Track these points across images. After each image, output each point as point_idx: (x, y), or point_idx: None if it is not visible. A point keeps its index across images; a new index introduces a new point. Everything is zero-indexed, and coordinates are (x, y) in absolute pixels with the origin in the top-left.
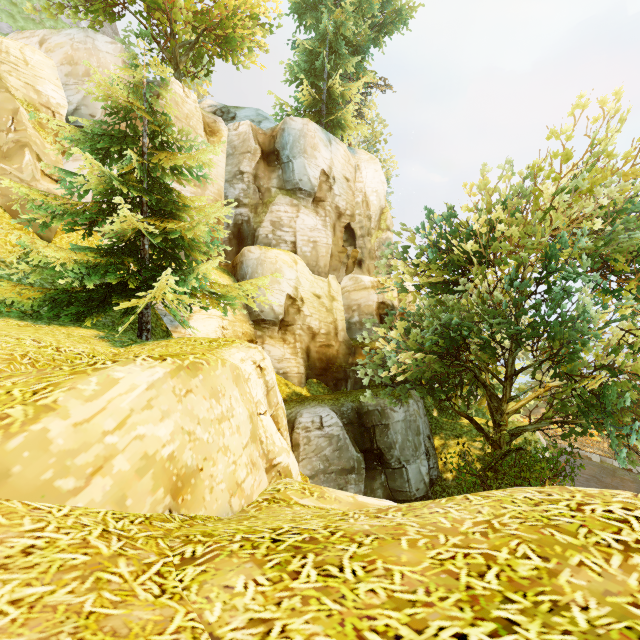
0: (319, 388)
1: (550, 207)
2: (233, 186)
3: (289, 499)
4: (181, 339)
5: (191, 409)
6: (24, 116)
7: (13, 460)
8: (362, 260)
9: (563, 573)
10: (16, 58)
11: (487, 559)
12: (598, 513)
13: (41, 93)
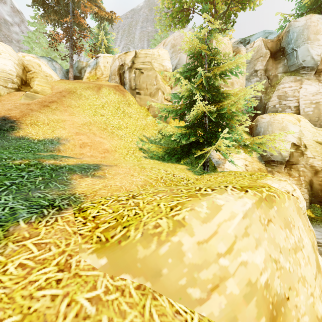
0: None
1: None
2: (250, 81)
3: None
4: (230, 172)
5: (273, 237)
6: (158, 77)
7: (162, 263)
8: None
9: None
10: (156, 55)
11: None
12: None
13: (164, 66)
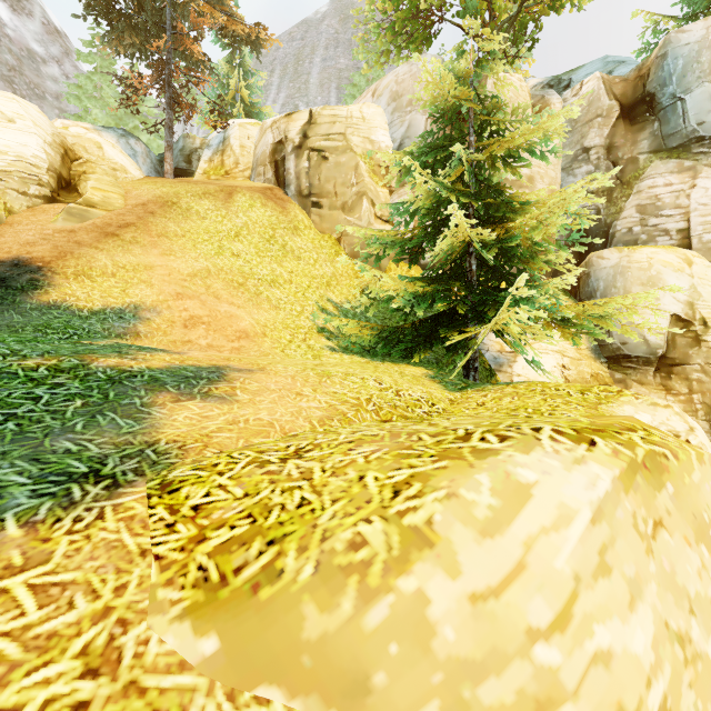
0: None
1: None
2: (572, 173)
3: None
4: (532, 385)
5: (669, 570)
6: (362, 168)
7: (373, 656)
8: None
9: None
10: (357, 119)
11: None
12: None
13: (374, 142)
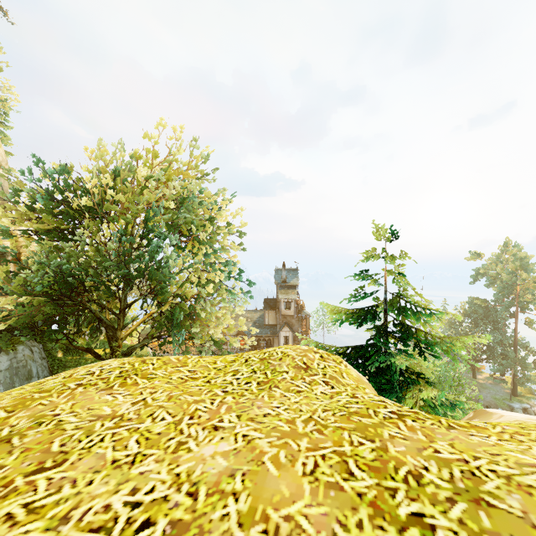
0: None
1: (145, 185)
2: None
3: None
4: None
5: None
6: None
7: None
8: None
9: (18, 414)
10: None
11: None
12: (80, 374)
13: None
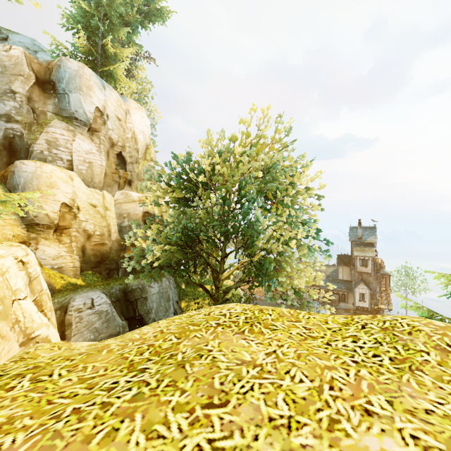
0: (94, 277)
1: (240, 161)
2: (3, 102)
3: (37, 356)
4: None
5: None
6: None
7: None
8: (131, 180)
9: (184, 342)
10: None
11: (149, 346)
12: (215, 314)
13: None
